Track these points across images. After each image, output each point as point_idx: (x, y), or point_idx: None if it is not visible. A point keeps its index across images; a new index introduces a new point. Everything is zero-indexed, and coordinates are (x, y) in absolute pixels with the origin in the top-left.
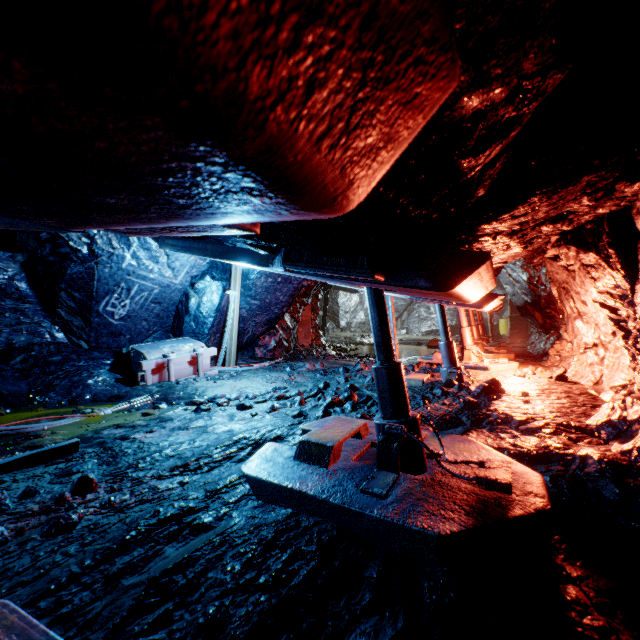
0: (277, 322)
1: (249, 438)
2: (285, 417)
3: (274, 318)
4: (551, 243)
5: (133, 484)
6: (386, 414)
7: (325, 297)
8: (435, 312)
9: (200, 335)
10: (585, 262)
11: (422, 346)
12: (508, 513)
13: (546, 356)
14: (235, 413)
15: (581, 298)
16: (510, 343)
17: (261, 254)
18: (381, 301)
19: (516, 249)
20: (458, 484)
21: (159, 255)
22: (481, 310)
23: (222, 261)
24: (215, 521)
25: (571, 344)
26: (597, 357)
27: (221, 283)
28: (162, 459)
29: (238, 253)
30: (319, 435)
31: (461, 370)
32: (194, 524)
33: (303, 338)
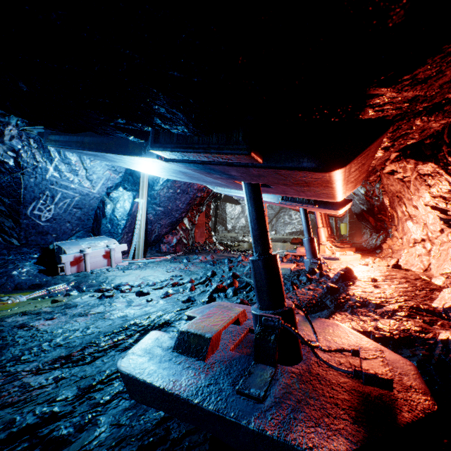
0: (178, 224)
1: (139, 324)
2: (176, 302)
3: (175, 221)
4: (390, 160)
5: (5, 381)
6: (263, 305)
7: (216, 207)
8: (295, 219)
9: (115, 234)
10: (422, 172)
11: (286, 243)
12: (397, 419)
13: (378, 249)
14: (133, 299)
15: (413, 203)
16: (350, 240)
17: (134, 142)
18: (258, 196)
19: (379, 151)
20: (336, 378)
21: (78, 169)
22: (336, 213)
23: (113, 163)
24: (74, 433)
25: (401, 240)
26: (425, 250)
27: (132, 193)
28: (48, 349)
29: (113, 143)
30: (199, 325)
31: (321, 260)
32: (49, 439)
33: (199, 237)
